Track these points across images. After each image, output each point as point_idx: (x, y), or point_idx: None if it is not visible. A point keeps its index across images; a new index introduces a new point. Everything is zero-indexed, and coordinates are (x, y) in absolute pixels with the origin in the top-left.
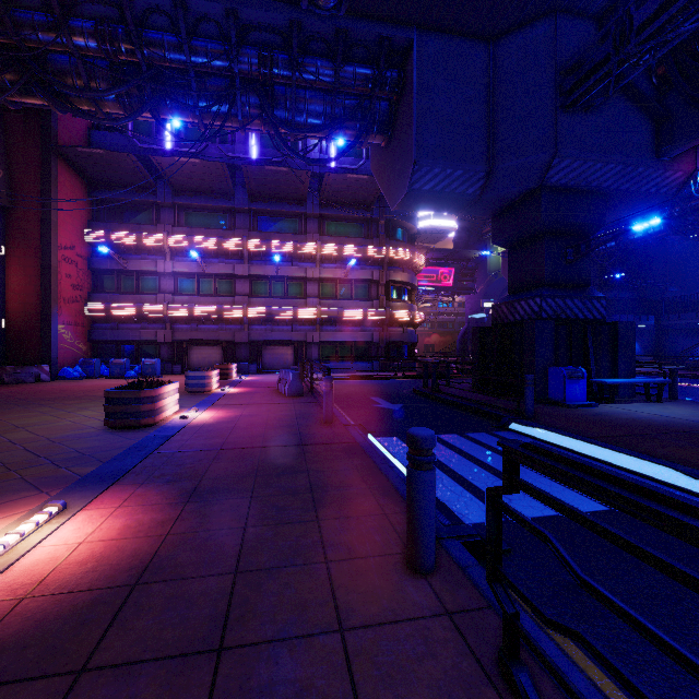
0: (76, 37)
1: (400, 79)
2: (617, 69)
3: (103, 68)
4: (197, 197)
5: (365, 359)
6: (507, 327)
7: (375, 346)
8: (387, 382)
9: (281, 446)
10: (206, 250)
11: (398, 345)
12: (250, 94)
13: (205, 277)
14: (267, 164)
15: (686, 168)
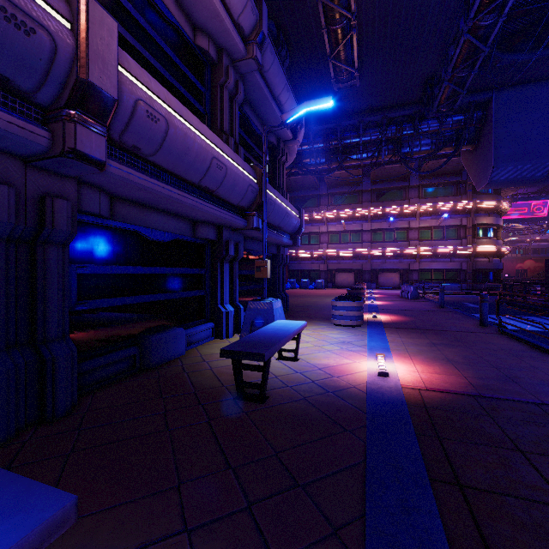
0: (316, 145)
1: (483, 116)
2: None
3: (324, 154)
4: (340, 187)
5: (455, 281)
6: None
7: (463, 272)
8: (473, 297)
9: (425, 311)
10: (346, 217)
11: (483, 271)
12: (389, 145)
13: (344, 233)
14: (386, 165)
15: None
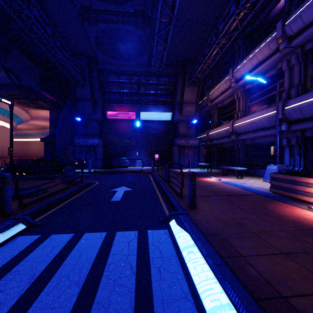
0: None
1: None
2: None
3: None
4: None
5: None
6: None
7: None
8: None
9: None
10: None
11: None
12: None
13: None
14: None
15: None
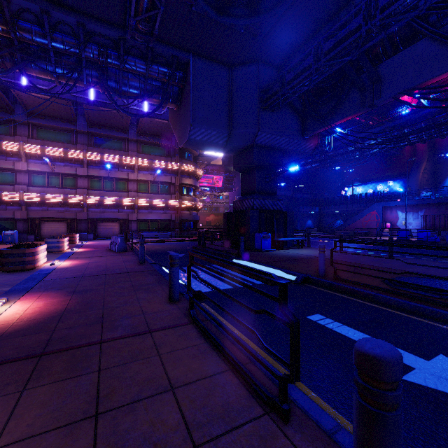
0: None
1: (184, 77)
2: (281, 97)
3: None
4: (47, 119)
5: (166, 230)
6: (239, 213)
7: (173, 222)
8: (179, 243)
9: (116, 273)
10: (55, 157)
11: (187, 222)
12: (92, 70)
13: (54, 175)
14: (101, 106)
15: (314, 142)
